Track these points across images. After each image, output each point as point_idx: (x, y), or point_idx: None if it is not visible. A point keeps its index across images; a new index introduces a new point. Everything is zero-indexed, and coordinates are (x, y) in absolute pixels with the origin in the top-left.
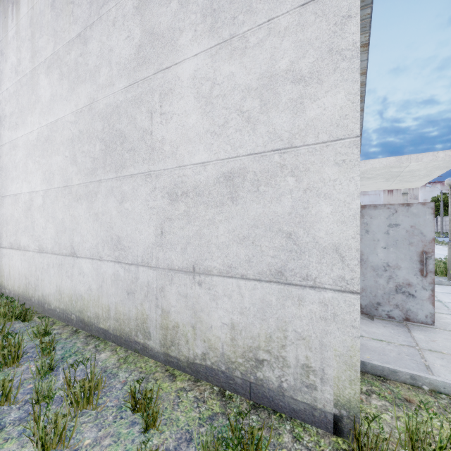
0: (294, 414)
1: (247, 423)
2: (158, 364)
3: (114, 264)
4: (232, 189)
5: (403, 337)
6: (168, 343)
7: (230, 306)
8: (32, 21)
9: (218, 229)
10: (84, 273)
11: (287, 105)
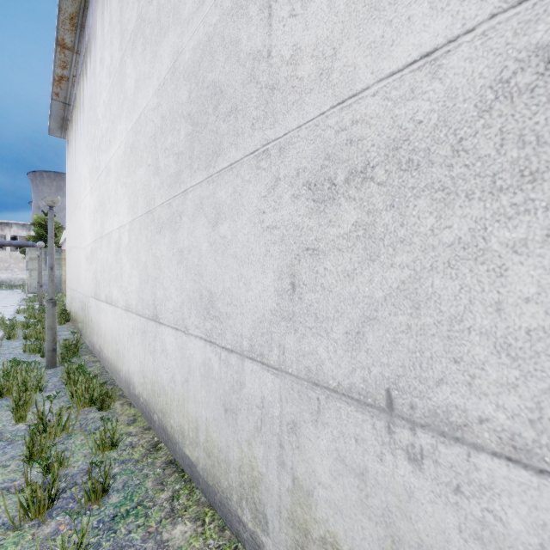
0: None
1: None
2: None
3: (204, 345)
4: None
5: None
6: None
7: None
8: None
9: (506, 277)
10: (167, 351)
11: None
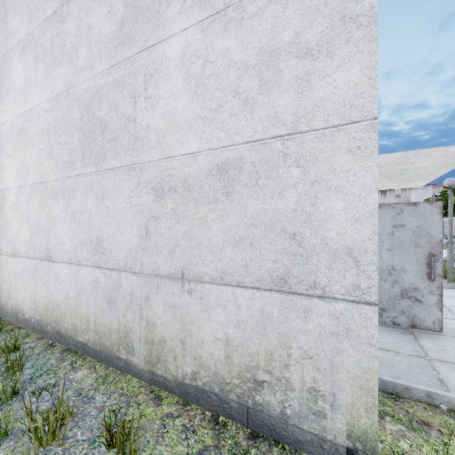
0: (299, 446)
1: None
2: (143, 384)
3: (94, 269)
4: (227, 183)
5: (411, 346)
6: (153, 360)
7: (225, 318)
8: None
9: (211, 229)
10: (61, 279)
11: (290, 83)
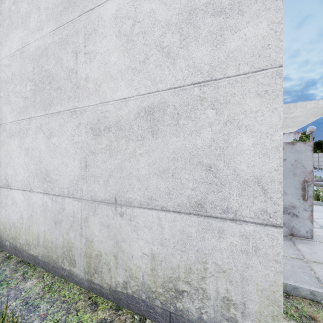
0: None
1: None
2: (82, 291)
3: (43, 195)
4: (153, 123)
5: (291, 251)
6: (91, 271)
7: (151, 237)
8: None
9: (139, 162)
10: (17, 203)
11: (207, 38)
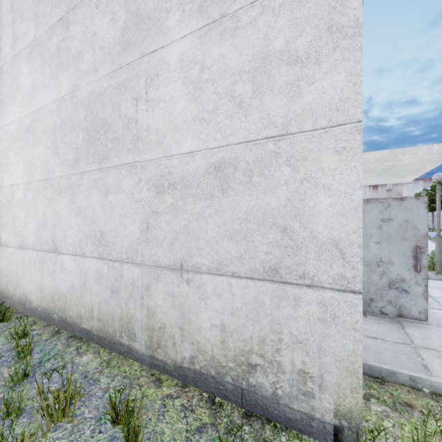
0: (289, 424)
1: (239, 435)
2: (144, 368)
3: (97, 261)
4: (223, 181)
5: (397, 335)
6: (154, 345)
7: (221, 306)
8: (12, 6)
9: (208, 223)
10: (67, 270)
11: (282, 88)
